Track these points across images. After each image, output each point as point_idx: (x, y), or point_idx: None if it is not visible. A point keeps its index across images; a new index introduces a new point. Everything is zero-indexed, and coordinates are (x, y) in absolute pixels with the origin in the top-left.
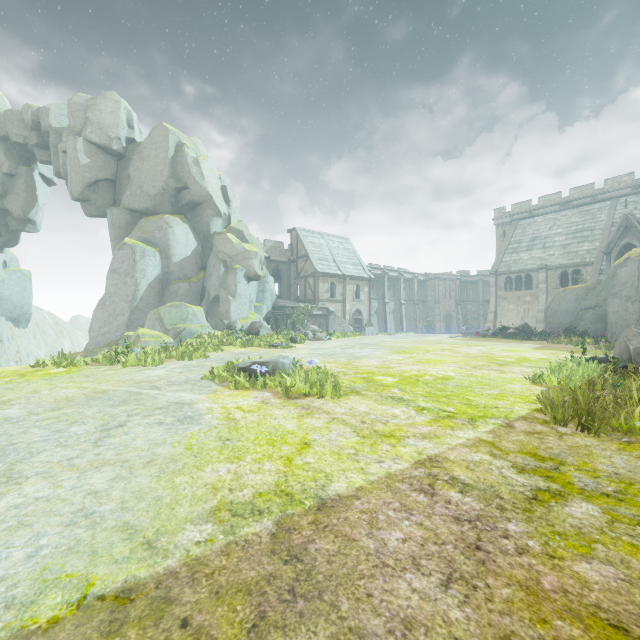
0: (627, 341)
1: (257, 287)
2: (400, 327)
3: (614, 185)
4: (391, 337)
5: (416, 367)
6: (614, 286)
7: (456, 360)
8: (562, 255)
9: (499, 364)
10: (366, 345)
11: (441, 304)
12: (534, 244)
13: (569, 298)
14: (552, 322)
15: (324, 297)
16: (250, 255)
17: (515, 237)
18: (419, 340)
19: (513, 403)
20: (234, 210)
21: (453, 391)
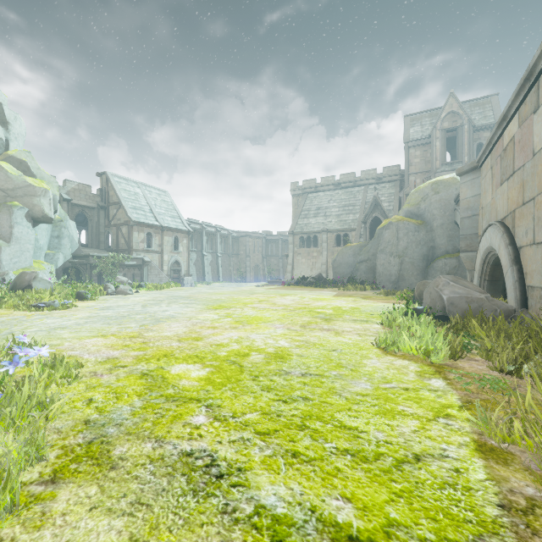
0: (439, 291)
1: (50, 232)
2: (217, 277)
3: (366, 176)
4: (208, 287)
5: (236, 333)
6: (381, 244)
7: (279, 316)
8: (337, 222)
9: (324, 319)
10: (178, 299)
11: (251, 257)
12: (319, 212)
13: (349, 253)
14: (338, 272)
15: (139, 247)
16: (36, 191)
17: (306, 206)
18: (235, 290)
19: (424, 426)
20: (16, 136)
21: (306, 397)
